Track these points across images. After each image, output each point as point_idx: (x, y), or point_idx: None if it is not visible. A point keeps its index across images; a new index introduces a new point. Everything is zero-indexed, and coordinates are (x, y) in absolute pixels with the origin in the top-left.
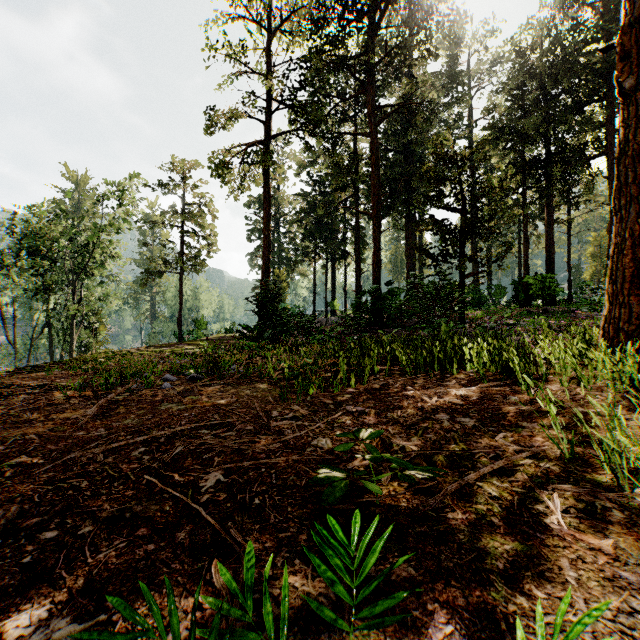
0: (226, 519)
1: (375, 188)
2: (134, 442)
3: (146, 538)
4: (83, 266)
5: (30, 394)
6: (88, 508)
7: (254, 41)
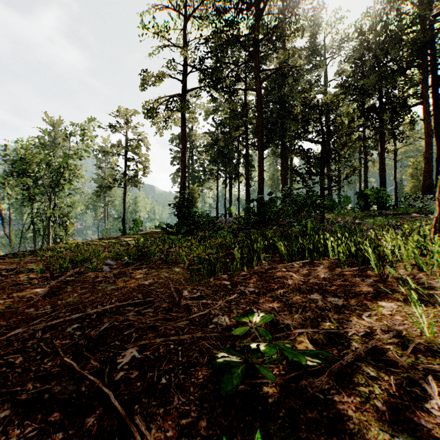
0: (134, 401)
1: (260, 127)
2: (71, 318)
3: (57, 424)
4: (56, 182)
5: (4, 276)
6: (14, 387)
7: (175, 25)
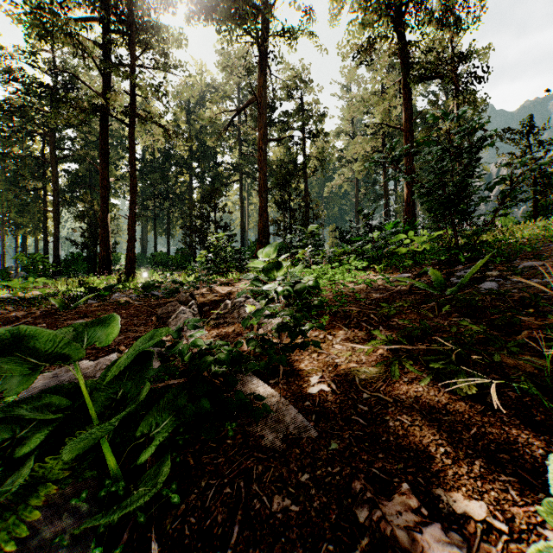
0: None
1: (55, 197)
2: None
3: None
4: None
5: None
6: None
7: None
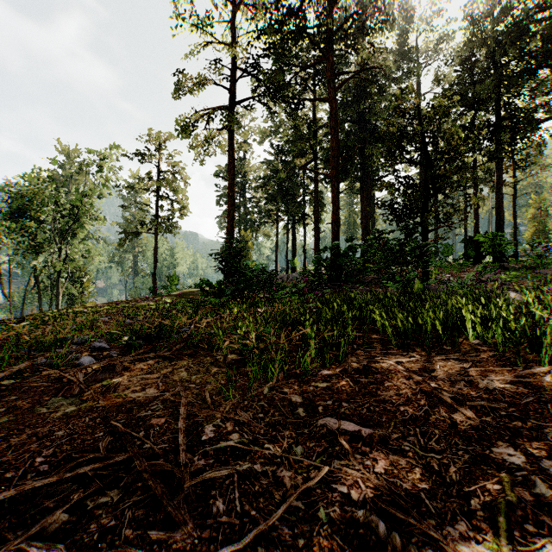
0: None
1: (334, 150)
2: None
3: None
4: (68, 227)
5: None
6: None
7: (220, 15)
